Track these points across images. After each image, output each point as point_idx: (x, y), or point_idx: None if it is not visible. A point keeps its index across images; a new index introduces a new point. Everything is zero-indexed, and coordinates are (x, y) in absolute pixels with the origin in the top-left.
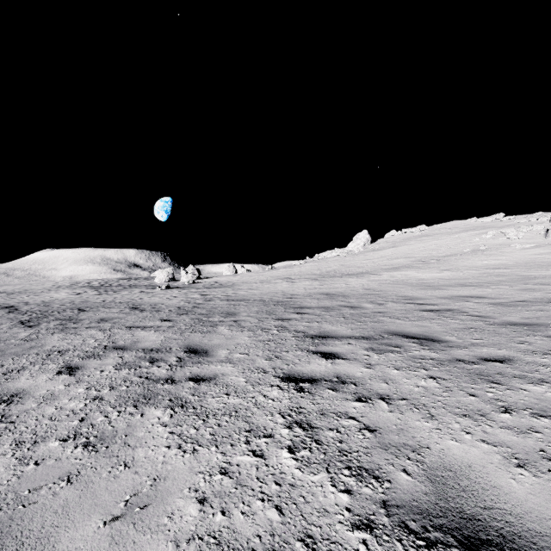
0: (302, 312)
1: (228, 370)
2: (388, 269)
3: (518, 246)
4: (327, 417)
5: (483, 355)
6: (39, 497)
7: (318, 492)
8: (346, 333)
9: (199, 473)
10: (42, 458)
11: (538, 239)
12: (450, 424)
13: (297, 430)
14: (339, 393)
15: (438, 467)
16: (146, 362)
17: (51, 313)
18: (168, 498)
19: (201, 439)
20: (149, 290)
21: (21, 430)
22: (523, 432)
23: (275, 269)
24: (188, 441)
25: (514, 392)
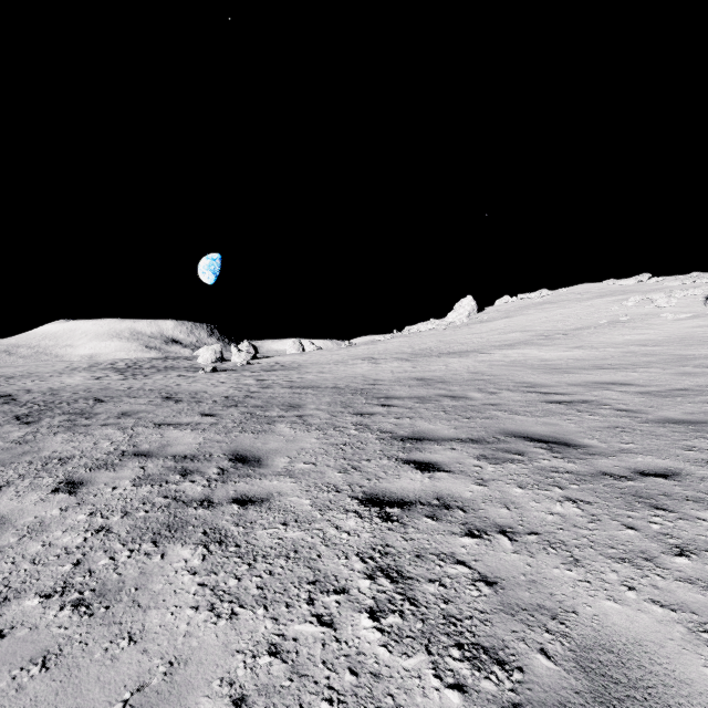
0: (389, 403)
1: (287, 487)
2: (501, 346)
3: (670, 316)
4: (425, 560)
5: (638, 466)
6: None
7: (414, 688)
8: (448, 434)
9: (237, 652)
10: (11, 626)
11: (696, 308)
12: (603, 574)
13: (382, 581)
14: (441, 522)
15: (592, 645)
16: (176, 475)
17: (58, 405)
18: (188, 696)
19: (244, 595)
20: (190, 373)
21: None
22: None
23: (354, 347)
24: (224, 598)
25: (689, 523)
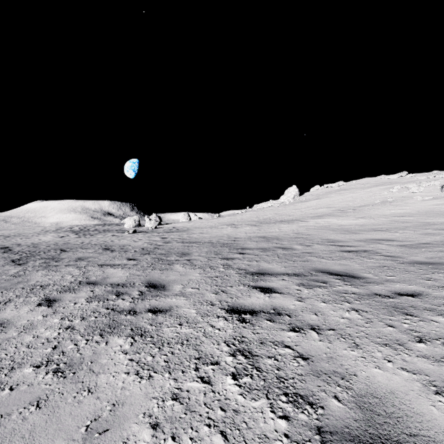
0: (244, 252)
1: (181, 303)
2: (313, 216)
3: (419, 198)
4: (266, 345)
5: (397, 290)
6: (9, 421)
7: (258, 418)
8: (280, 270)
9: (153, 398)
10: (17, 383)
11: (435, 193)
12: (373, 353)
13: (240, 357)
14: (276, 323)
15: (365, 393)
16: (113, 296)
17: (38, 253)
18: (124, 423)
19: (157, 366)
20: (119, 234)
21: (1, 357)
22: (437, 361)
23: (222, 217)
24: (144, 367)
25: (426, 323)
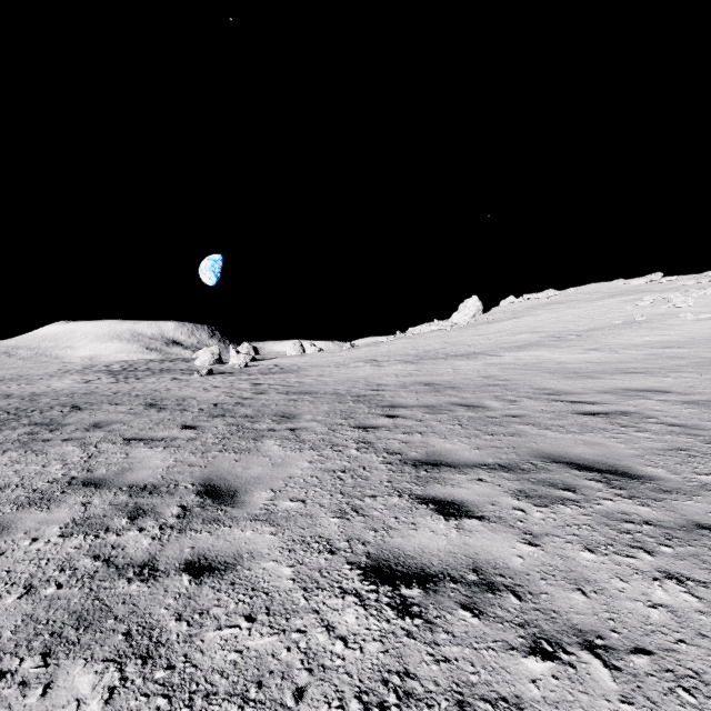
0: (395, 414)
1: (263, 543)
2: (510, 347)
3: (690, 317)
4: None
5: None
6: None
7: None
8: (471, 457)
9: None
10: None
11: None
12: None
13: None
14: (488, 621)
15: None
16: (123, 519)
17: (29, 413)
18: None
19: None
20: (184, 376)
21: None
22: None
23: (356, 348)
24: None
25: None
